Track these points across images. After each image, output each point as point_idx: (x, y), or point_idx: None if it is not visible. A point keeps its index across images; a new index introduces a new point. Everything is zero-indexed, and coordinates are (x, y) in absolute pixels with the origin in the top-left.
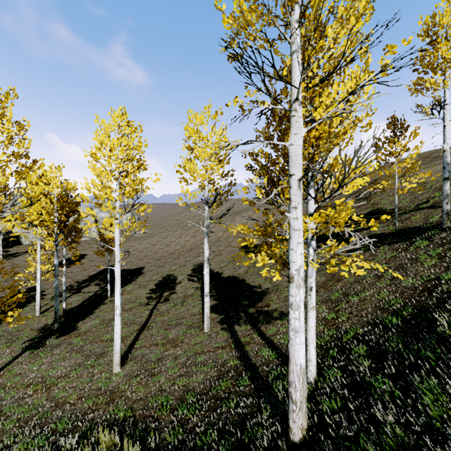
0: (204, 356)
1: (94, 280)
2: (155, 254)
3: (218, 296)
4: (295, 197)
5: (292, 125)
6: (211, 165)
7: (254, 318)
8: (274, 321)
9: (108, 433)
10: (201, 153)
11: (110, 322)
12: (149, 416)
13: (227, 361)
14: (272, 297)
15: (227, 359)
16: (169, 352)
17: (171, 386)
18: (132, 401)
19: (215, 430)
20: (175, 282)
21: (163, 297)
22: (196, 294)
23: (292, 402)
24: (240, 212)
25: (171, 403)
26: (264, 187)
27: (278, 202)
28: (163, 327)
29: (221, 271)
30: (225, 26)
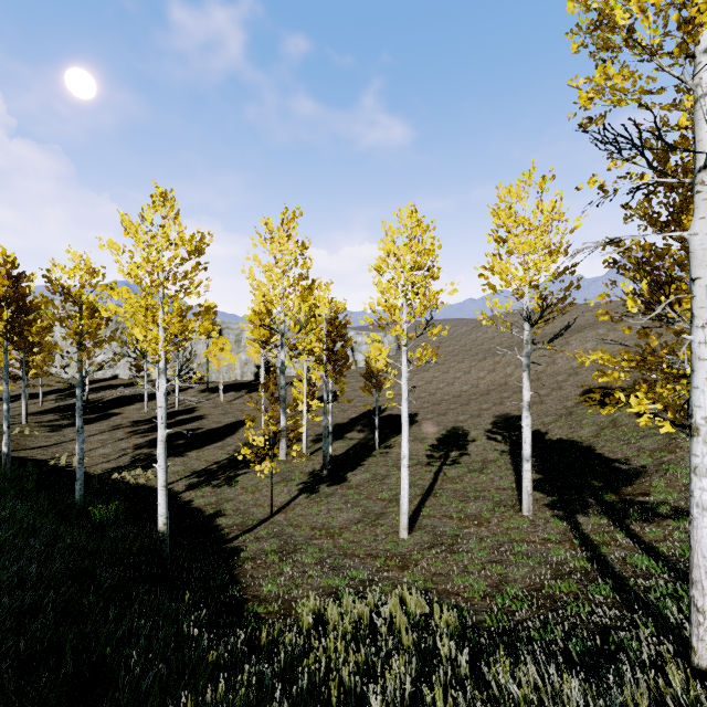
0: (526, 547)
1: (356, 425)
2: (431, 396)
3: (543, 467)
4: (701, 311)
5: (695, 206)
6: (536, 262)
7: (616, 509)
8: (660, 520)
9: (414, 591)
10: (519, 245)
11: (384, 479)
12: (455, 594)
13: (568, 561)
14: (654, 481)
15: (566, 557)
16: (470, 530)
17: (480, 570)
18: (430, 573)
19: (558, 630)
20: (465, 439)
21: (450, 458)
22: (503, 460)
23: (694, 611)
24: (580, 329)
25: (484, 589)
26: (641, 295)
27: (669, 318)
28: (455, 497)
29: (545, 430)
30: (582, 103)
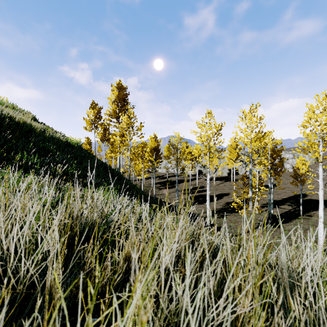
0: None
1: (286, 202)
2: None
3: None
4: None
5: None
6: None
7: None
8: None
9: None
10: None
11: (306, 230)
12: None
13: None
14: None
15: None
16: None
17: None
18: None
19: None
20: None
21: None
22: None
23: None
24: None
25: None
26: None
27: None
28: None
29: None
30: None
